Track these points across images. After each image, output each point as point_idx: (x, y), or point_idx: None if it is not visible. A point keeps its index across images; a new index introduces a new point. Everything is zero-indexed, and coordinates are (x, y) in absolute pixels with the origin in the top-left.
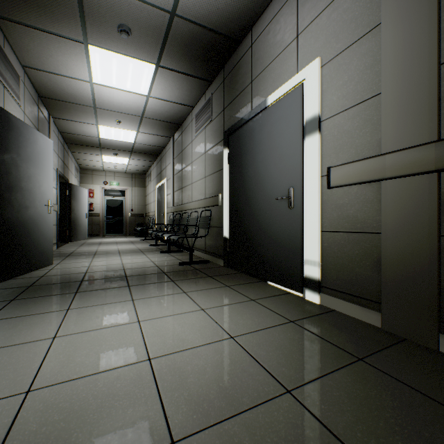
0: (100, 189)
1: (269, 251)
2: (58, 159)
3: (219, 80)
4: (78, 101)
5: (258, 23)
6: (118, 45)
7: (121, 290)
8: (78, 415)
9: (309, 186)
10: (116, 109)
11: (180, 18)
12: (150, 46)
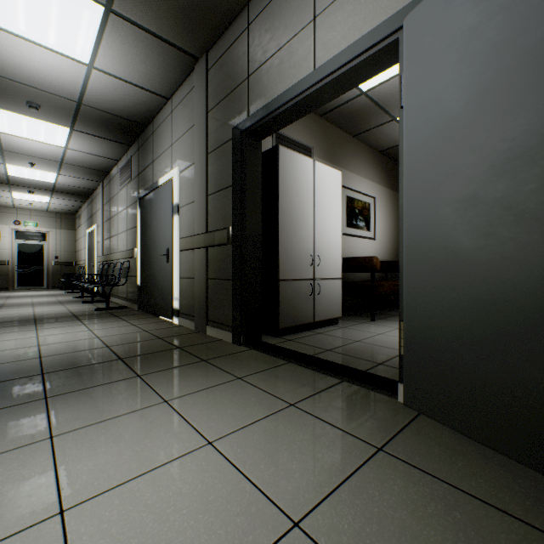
0: (9, 231)
1: (160, 293)
2: None
3: (136, 147)
4: None
5: (156, 119)
6: (28, 112)
7: (28, 326)
8: None
9: (175, 249)
10: (29, 154)
11: (88, 106)
12: (61, 117)
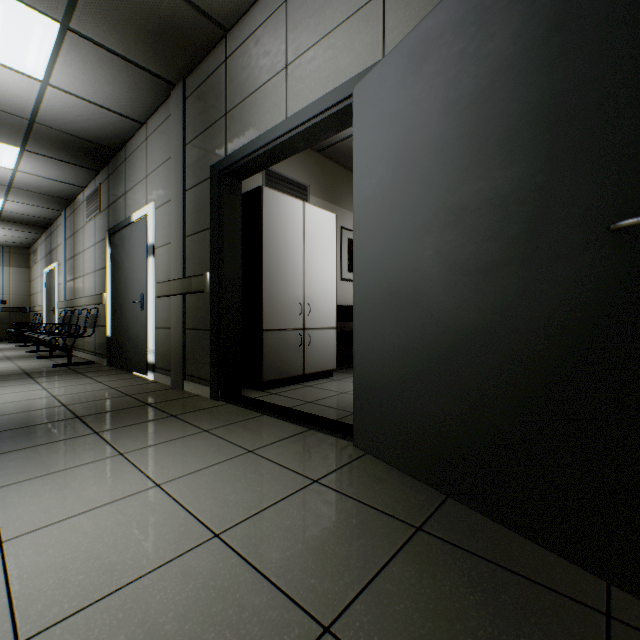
0: None
1: (133, 346)
2: None
3: (106, 173)
4: None
5: (129, 144)
6: None
7: None
8: None
9: (150, 295)
10: None
11: (43, 125)
12: (9, 135)
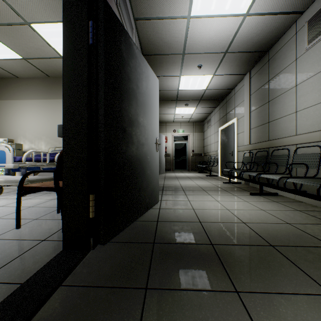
0: (170, 136)
1: None
2: None
3: None
4: (170, 51)
5: None
6: None
7: None
8: None
9: None
10: (201, 50)
11: None
12: None
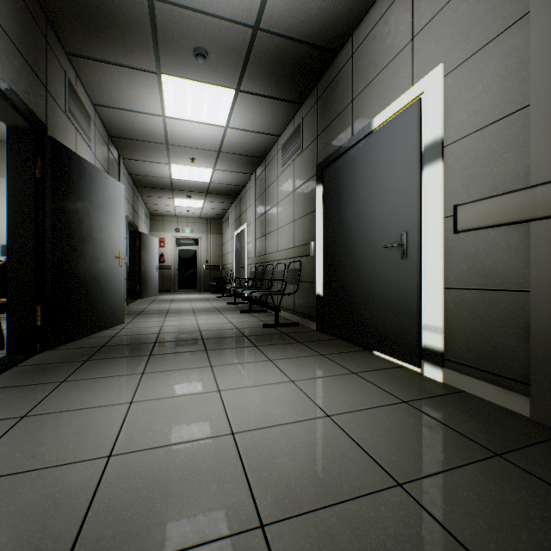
0: (171, 238)
1: (375, 313)
2: (128, 205)
3: (311, 101)
4: (149, 139)
5: (360, 27)
6: (194, 71)
7: (197, 354)
8: (161, 485)
9: (429, 231)
10: (190, 145)
11: (264, 32)
12: (229, 68)
